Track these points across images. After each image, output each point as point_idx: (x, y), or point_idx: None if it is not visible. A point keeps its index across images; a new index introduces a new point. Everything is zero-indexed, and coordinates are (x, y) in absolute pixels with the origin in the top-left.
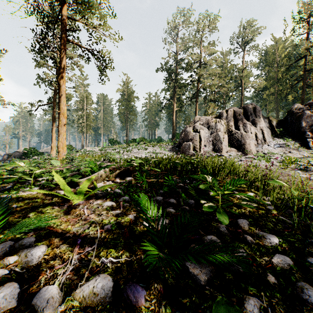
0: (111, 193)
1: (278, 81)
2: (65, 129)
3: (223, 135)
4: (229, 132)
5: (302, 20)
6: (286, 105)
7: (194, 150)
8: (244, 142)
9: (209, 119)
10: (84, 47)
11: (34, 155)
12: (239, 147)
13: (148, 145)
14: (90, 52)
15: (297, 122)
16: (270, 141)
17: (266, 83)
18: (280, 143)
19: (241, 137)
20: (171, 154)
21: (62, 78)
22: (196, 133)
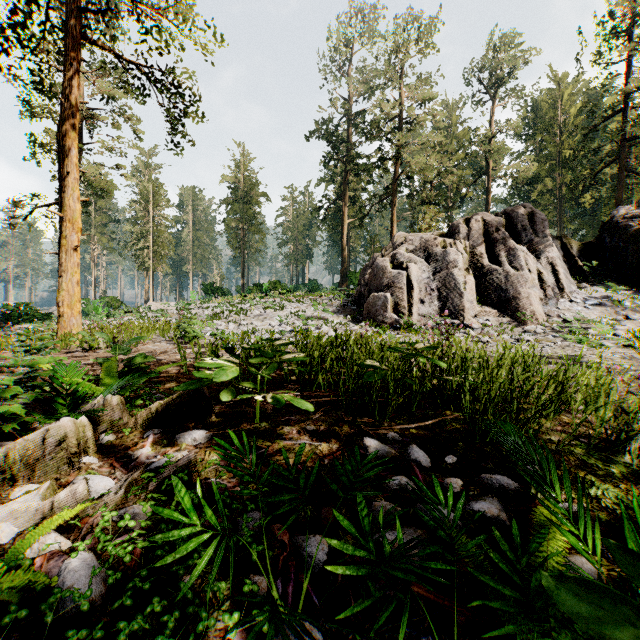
0: (6, 623)
1: (566, 162)
2: (78, 260)
3: (463, 277)
4: (476, 270)
5: (618, 32)
6: (579, 215)
7: (396, 313)
8: (516, 292)
9: (429, 239)
10: (129, 60)
11: (29, 321)
12: (504, 305)
13: (289, 297)
14: (145, 72)
15: (632, 247)
16: (572, 291)
17: (538, 169)
18: (598, 295)
19: (506, 280)
20: (342, 320)
21: (69, 132)
22: (401, 271)
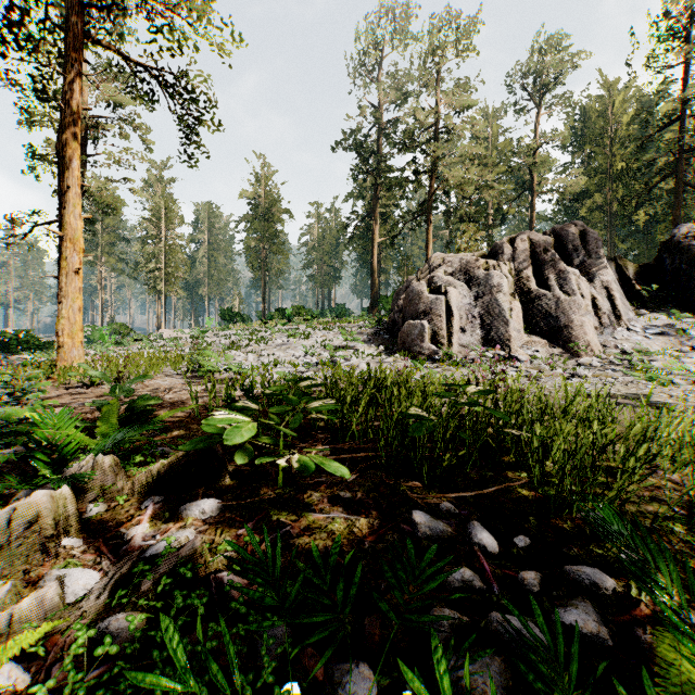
0: None
1: (618, 176)
2: (80, 284)
3: (509, 303)
4: (523, 295)
5: (675, 33)
6: (631, 233)
7: (434, 343)
8: (568, 320)
9: (470, 261)
10: (137, 62)
11: (29, 350)
12: (555, 334)
13: (314, 324)
14: (155, 75)
15: None
16: (630, 319)
17: (586, 183)
18: (659, 323)
19: (556, 307)
20: (373, 351)
21: (69, 142)
22: (439, 296)
